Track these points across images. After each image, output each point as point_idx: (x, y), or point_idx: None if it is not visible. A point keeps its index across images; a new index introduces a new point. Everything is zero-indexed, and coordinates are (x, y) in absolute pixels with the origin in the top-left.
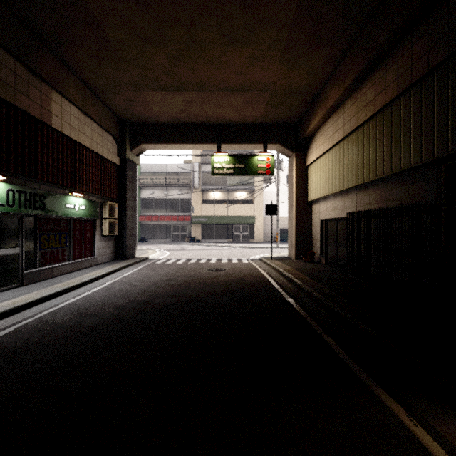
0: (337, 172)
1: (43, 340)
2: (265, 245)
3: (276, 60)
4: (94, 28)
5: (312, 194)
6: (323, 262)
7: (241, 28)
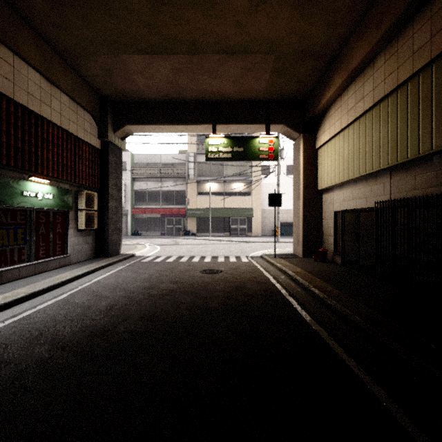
0: (361, 151)
1: None
2: (264, 239)
3: (288, 1)
4: None
5: (323, 182)
6: (339, 262)
7: None
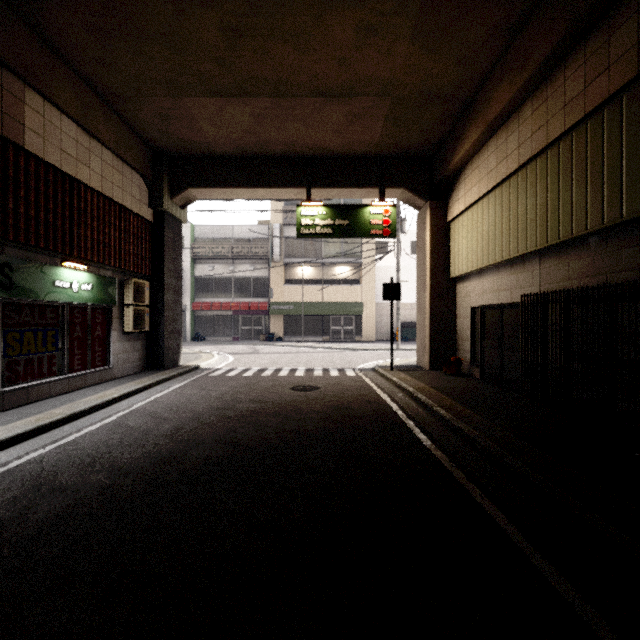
0: (504, 228)
1: None
2: (379, 346)
3: (406, 33)
4: None
5: (457, 267)
6: (477, 375)
7: None
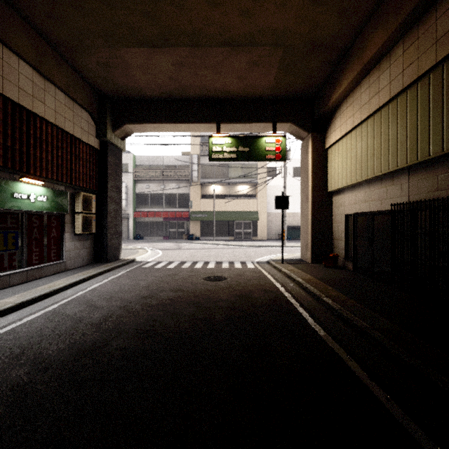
0: (376, 150)
1: None
2: (270, 243)
3: None
4: None
5: (334, 183)
6: (350, 268)
7: None
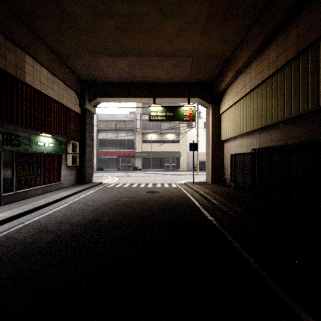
0: (244, 118)
1: (2, 256)
2: (188, 173)
3: (198, 30)
4: (56, 3)
5: (224, 135)
6: (233, 186)
7: (172, 3)
